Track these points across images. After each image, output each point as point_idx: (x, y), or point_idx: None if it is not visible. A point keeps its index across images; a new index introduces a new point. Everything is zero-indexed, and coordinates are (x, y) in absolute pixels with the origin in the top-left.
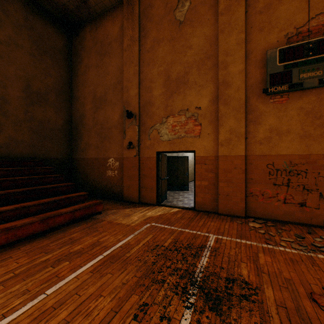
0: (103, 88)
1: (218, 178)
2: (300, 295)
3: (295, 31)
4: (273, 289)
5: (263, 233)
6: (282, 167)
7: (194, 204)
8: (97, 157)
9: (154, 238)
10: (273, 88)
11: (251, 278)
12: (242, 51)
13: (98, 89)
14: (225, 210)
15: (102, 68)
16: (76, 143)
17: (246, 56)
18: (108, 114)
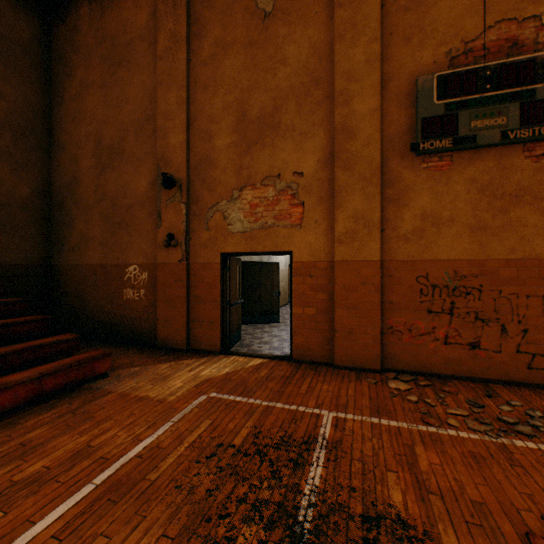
0: (115, 128)
1: (334, 302)
2: (509, 542)
3: (463, 47)
4: (457, 534)
5: (416, 402)
6: (441, 282)
7: (290, 350)
8: (105, 262)
9: (213, 428)
10: (427, 143)
11: (411, 510)
12: (375, 74)
13: (106, 130)
14: (345, 360)
15: (114, 89)
16: (61, 234)
17: (382, 85)
18: (126, 180)
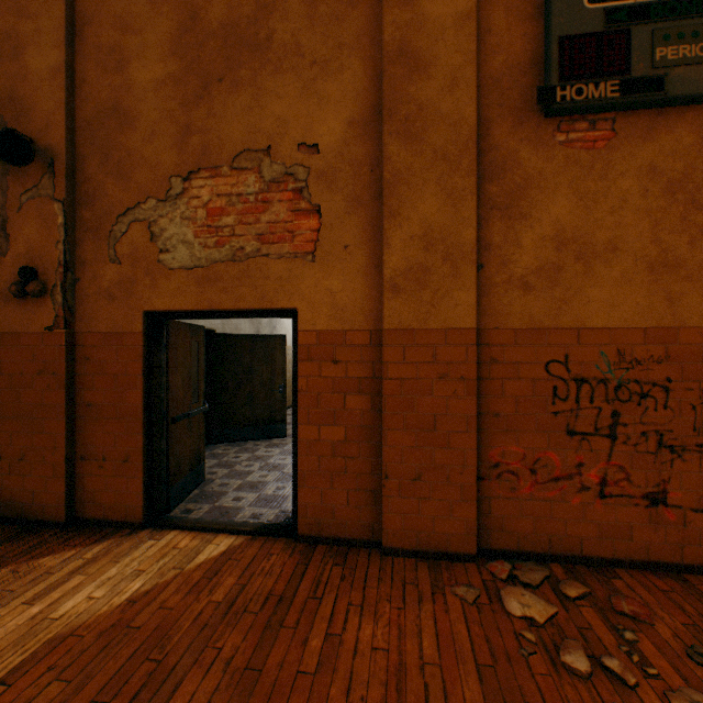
0: None
1: (383, 415)
2: None
3: None
4: None
5: (589, 675)
6: (594, 373)
7: (293, 515)
8: None
9: None
10: (571, 88)
11: None
12: None
13: None
14: (406, 537)
15: None
16: None
17: None
18: None
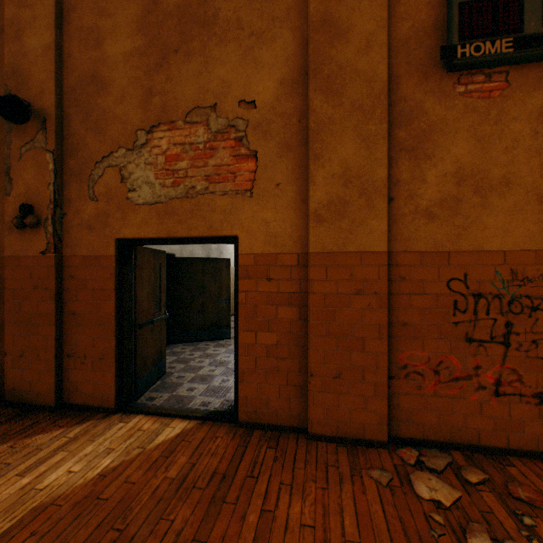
0: None
1: (308, 323)
2: None
3: None
4: None
5: None
6: (490, 289)
7: (235, 405)
8: None
9: None
10: (470, 45)
11: None
12: None
13: None
14: (328, 425)
15: None
16: None
17: None
18: None
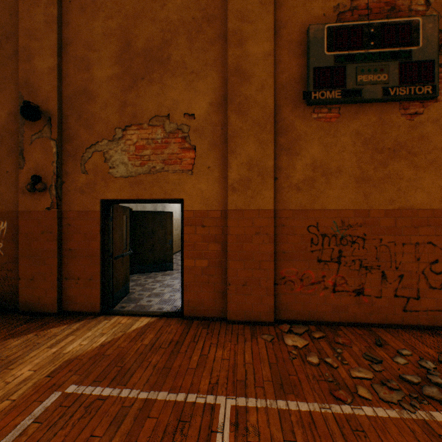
0: None
1: (227, 253)
2: None
3: (350, 4)
4: None
5: (317, 364)
6: (330, 231)
7: (181, 306)
8: None
9: None
10: (318, 92)
11: None
12: (269, 18)
13: None
14: (239, 314)
15: None
16: None
17: (275, 31)
18: None
